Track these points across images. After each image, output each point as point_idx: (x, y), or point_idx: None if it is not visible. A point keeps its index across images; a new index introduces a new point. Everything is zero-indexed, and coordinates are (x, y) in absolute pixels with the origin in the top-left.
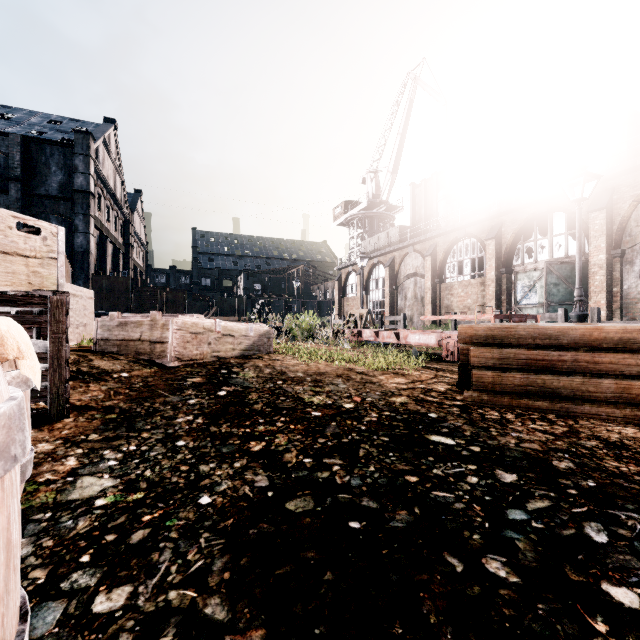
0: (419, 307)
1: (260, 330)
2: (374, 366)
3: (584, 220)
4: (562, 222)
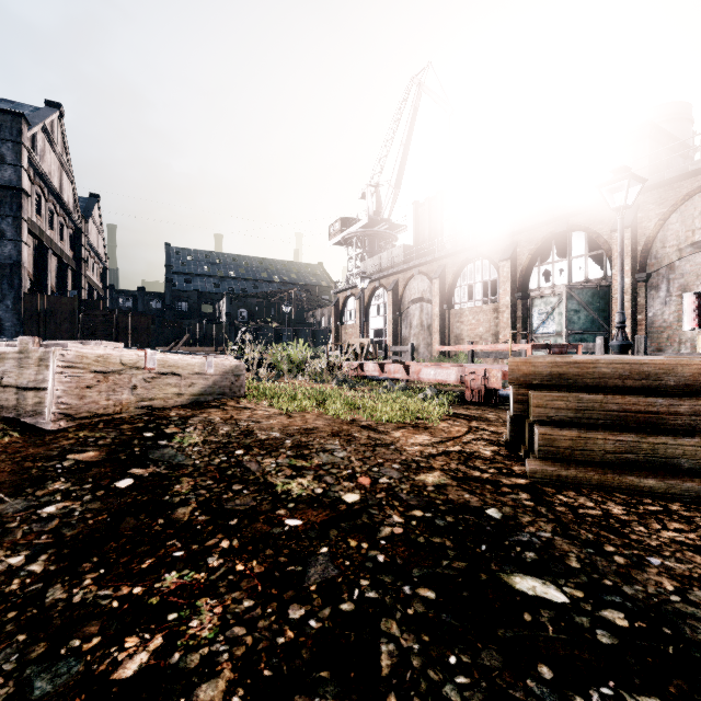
0: (426, 336)
1: (225, 365)
2: (385, 417)
3: (606, 240)
4: (582, 242)
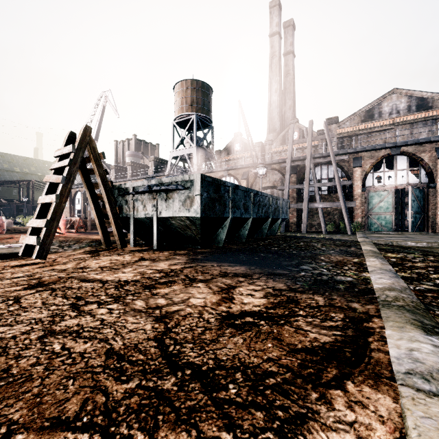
0: None
1: (9, 221)
2: None
3: None
4: None
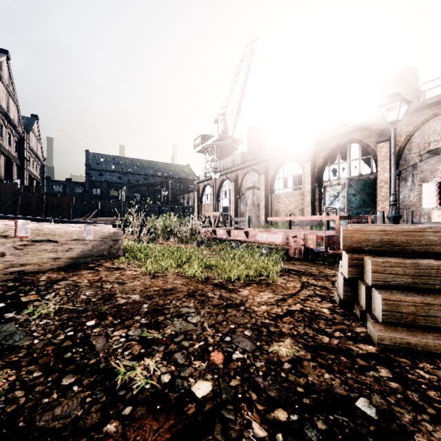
0: (256, 211)
1: (103, 232)
2: (234, 276)
3: (373, 149)
4: (357, 150)
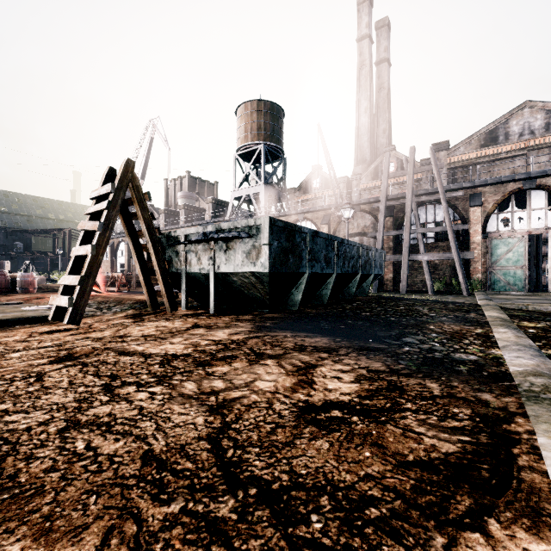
0: None
1: (42, 277)
2: None
3: None
4: None
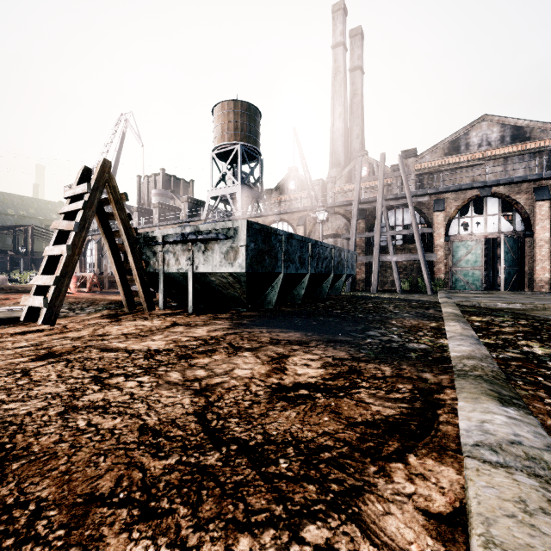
0: None
1: (3, 278)
2: None
3: None
4: None
